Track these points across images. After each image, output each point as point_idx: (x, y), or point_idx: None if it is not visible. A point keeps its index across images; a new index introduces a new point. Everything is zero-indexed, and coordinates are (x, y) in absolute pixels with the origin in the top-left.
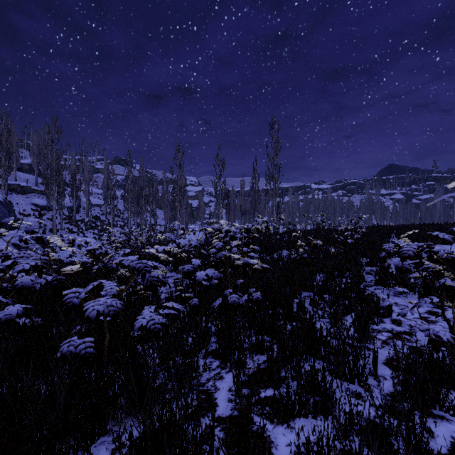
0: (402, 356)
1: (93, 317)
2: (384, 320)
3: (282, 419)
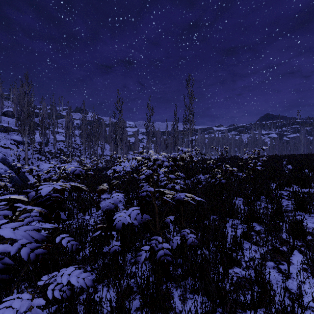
0: None
1: None
2: None
3: None
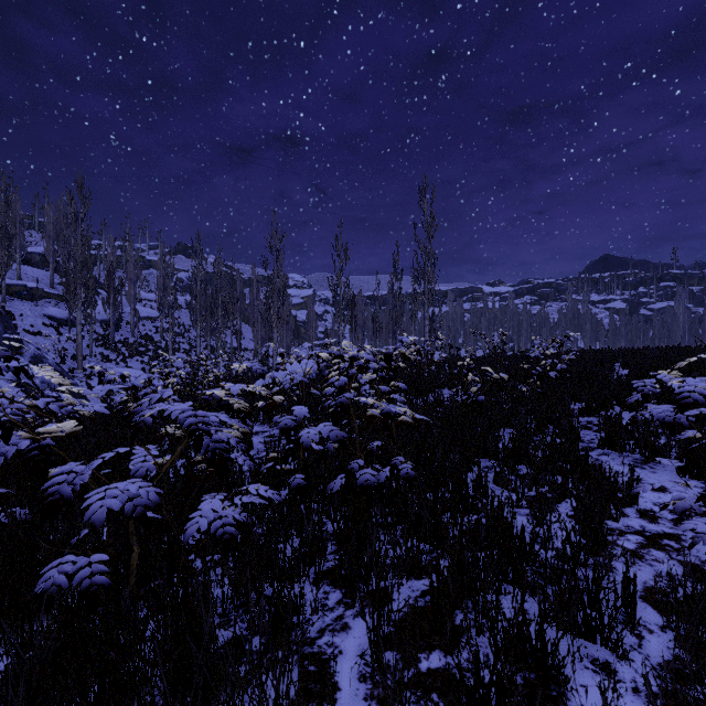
0: (684, 591)
1: (99, 522)
2: (625, 512)
3: None
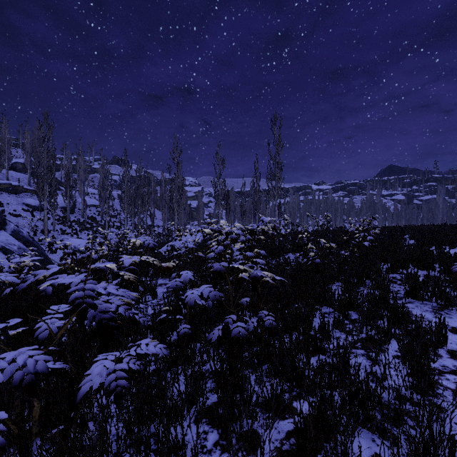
0: None
1: None
2: (438, 353)
3: None
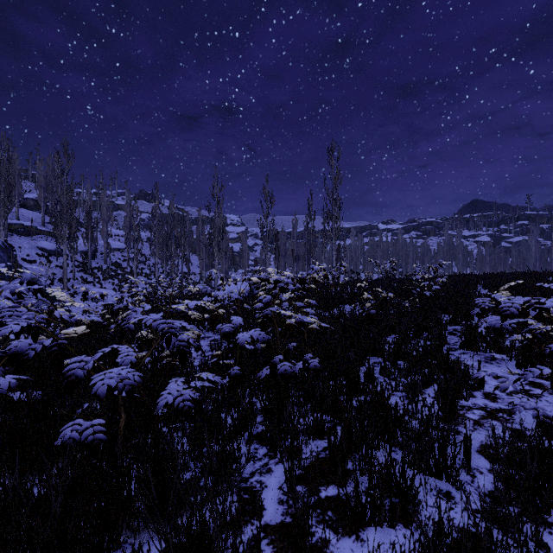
0: (503, 444)
1: (102, 394)
2: (474, 394)
3: (349, 528)
